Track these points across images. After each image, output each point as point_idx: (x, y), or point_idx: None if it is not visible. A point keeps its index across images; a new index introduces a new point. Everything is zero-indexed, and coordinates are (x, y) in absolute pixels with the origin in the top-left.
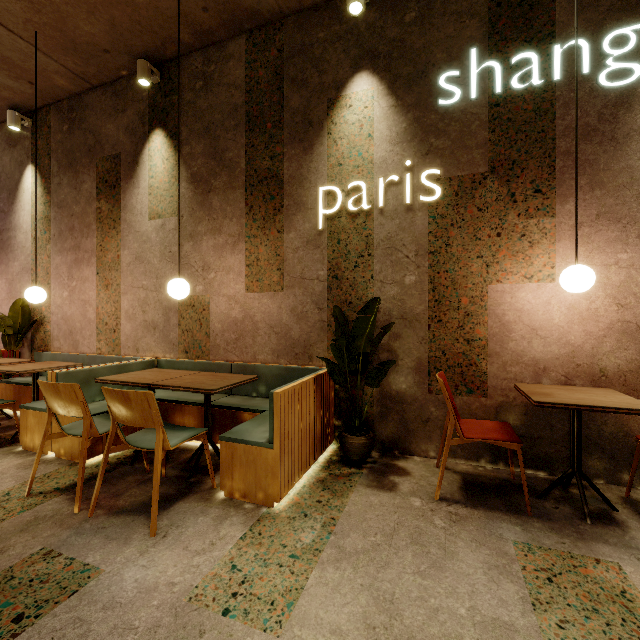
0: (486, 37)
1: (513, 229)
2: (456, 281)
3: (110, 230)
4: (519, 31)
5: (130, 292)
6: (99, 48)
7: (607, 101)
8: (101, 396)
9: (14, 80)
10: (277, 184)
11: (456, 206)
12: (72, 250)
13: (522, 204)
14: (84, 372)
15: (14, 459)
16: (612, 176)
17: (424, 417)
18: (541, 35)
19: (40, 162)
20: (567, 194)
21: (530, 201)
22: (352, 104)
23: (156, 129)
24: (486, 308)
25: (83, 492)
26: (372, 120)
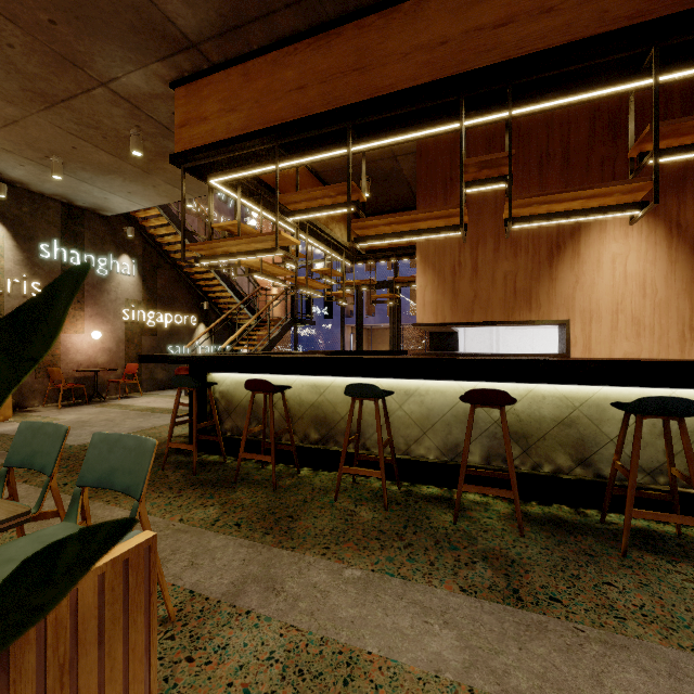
0: (61, 237)
1: (71, 314)
2: None
3: None
4: (73, 242)
5: None
6: None
7: (99, 278)
8: None
9: None
10: None
11: None
12: None
13: (74, 305)
14: None
15: None
16: (101, 302)
17: (33, 390)
18: (80, 247)
19: None
20: (88, 305)
21: (77, 305)
22: None
23: None
24: (61, 342)
25: None
26: (3, 248)
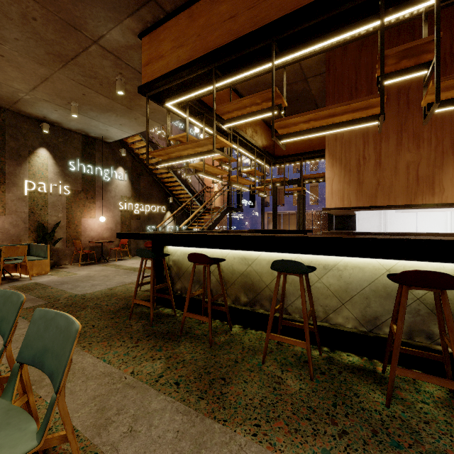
0: (81, 157)
1: (87, 205)
2: (74, 217)
3: None
4: (89, 160)
5: None
6: None
7: (105, 183)
8: None
9: None
10: (2, 173)
11: (74, 197)
12: None
13: (89, 200)
14: None
15: None
16: (105, 198)
17: (65, 254)
18: (93, 163)
19: None
20: (98, 200)
21: (91, 200)
22: (40, 156)
23: None
24: (81, 224)
25: None
26: (47, 165)
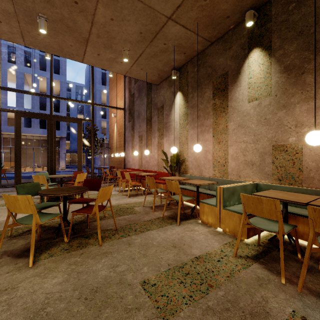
0: None
1: None
2: None
3: (221, 113)
4: None
5: (234, 145)
6: (224, 17)
7: None
8: (237, 202)
9: (178, 55)
10: None
11: None
12: (199, 126)
13: None
14: (232, 188)
15: (203, 227)
16: None
17: None
18: None
19: (183, 89)
20: None
21: None
22: None
23: (253, 49)
24: None
25: (268, 265)
26: None
